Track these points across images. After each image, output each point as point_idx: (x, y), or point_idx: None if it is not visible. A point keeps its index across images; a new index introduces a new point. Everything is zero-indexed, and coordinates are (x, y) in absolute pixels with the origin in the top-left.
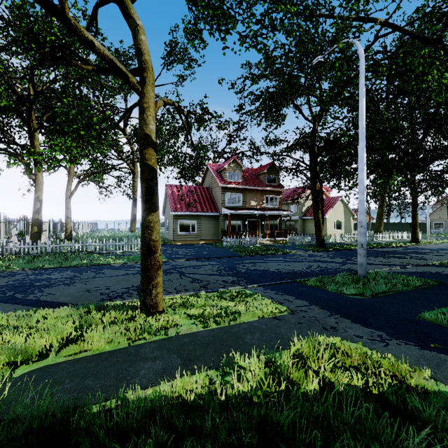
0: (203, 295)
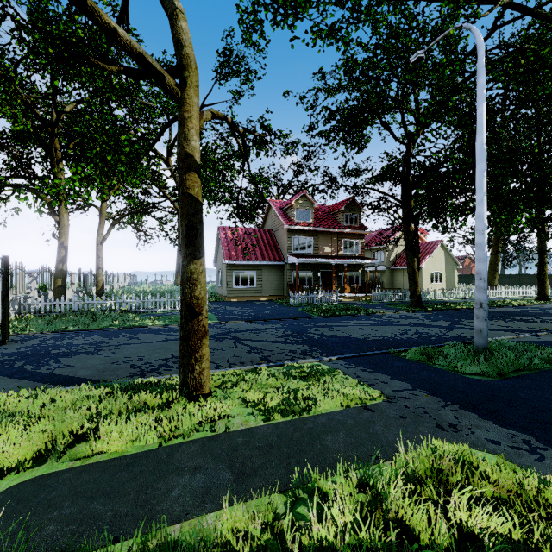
0: (264, 371)
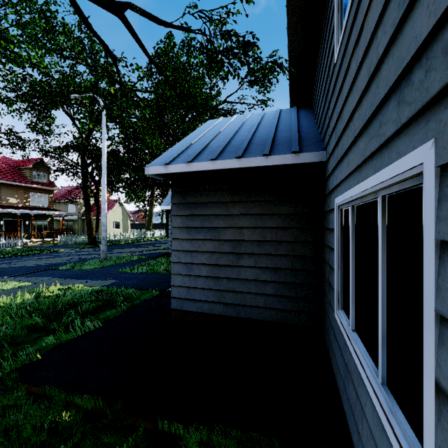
0: None
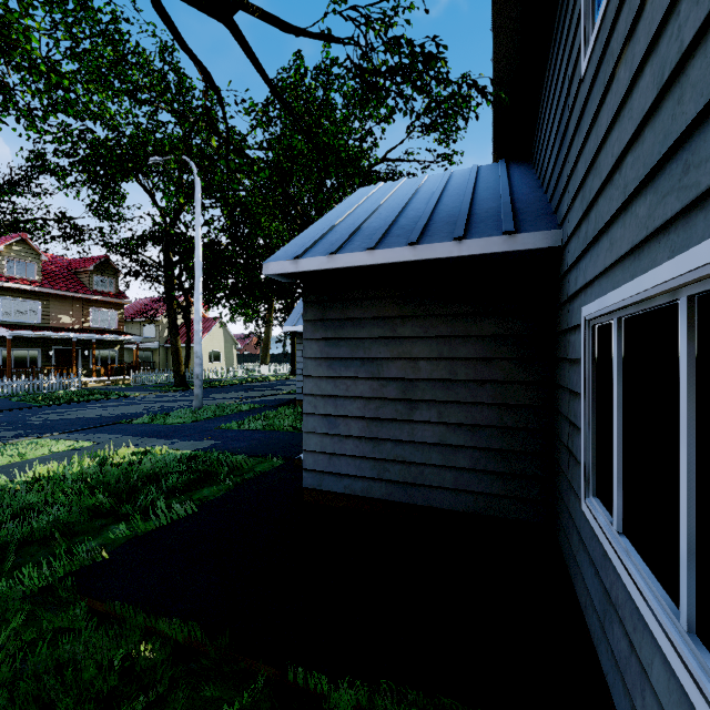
0: None
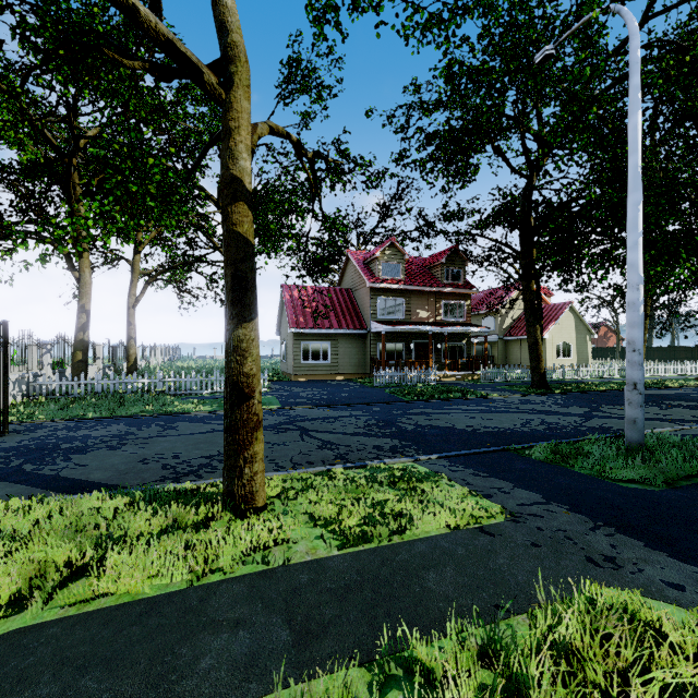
0: (339, 475)
